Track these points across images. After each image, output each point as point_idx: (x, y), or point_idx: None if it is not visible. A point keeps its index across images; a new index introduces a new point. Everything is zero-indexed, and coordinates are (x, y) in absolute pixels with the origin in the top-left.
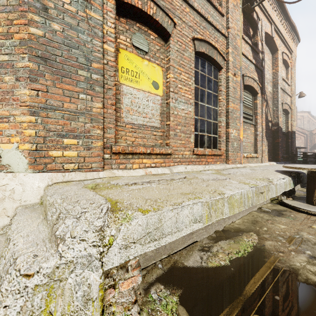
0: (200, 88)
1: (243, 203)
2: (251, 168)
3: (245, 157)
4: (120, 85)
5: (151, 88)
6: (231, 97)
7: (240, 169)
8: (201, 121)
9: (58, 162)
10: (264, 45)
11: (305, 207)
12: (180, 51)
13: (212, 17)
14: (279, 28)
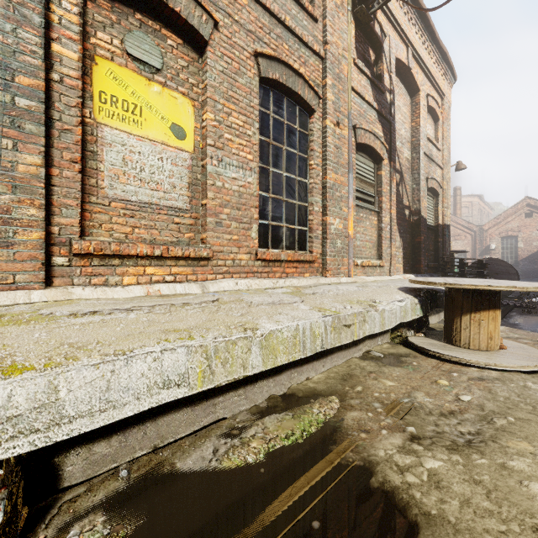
0: (273, 143)
1: (301, 345)
2: (363, 284)
3: (360, 266)
4: (97, 126)
5: (169, 137)
6: (331, 162)
7: (341, 285)
8: (275, 202)
9: None
10: (394, 80)
11: (438, 348)
12: (229, 73)
13: (295, 21)
14: (420, 54)
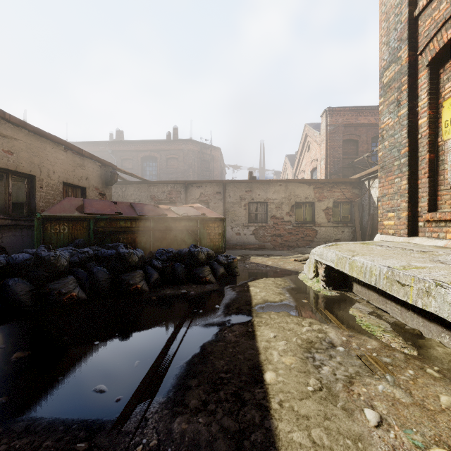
0: None
1: (363, 274)
2: None
3: None
4: (444, 144)
5: None
6: None
7: None
8: None
9: (386, 228)
10: None
11: None
12: None
13: None
14: None
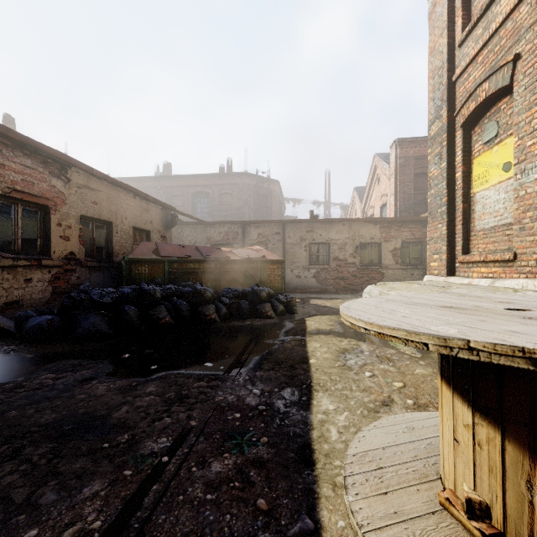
0: None
1: None
2: None
3: None
4: (474, 196)
5: (502, 175)
6: None
7: None
8: None
9: (432, 270)
10: None
11: None
12: (530, 82)
13: None
14: None
